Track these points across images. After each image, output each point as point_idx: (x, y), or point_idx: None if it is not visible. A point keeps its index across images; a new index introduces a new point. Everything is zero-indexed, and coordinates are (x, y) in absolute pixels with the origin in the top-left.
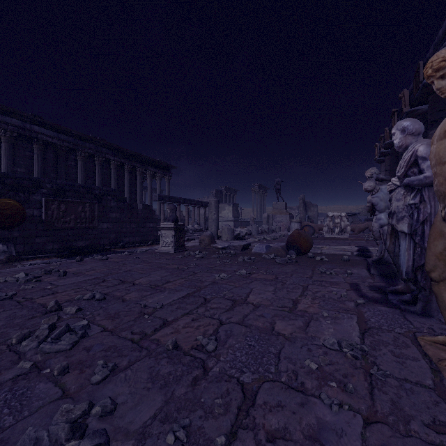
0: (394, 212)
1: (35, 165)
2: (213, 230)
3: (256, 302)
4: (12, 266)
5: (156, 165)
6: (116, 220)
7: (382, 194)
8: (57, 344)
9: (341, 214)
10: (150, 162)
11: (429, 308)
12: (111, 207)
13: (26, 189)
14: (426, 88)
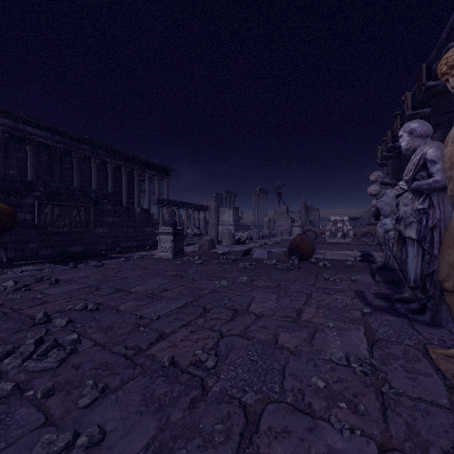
0: (401, 218)
1: (28, 167)
2: (213, 234)
3: (258, 312)
4: (3, 273)
5: (154, 168)
6: (113, 224)
7: (388, 198)
8: (43, 362)
9: (344, 219)
10: (149, 165)
11: (438, 317)
12: (108, 211)
13: (17, 192)
14: (429, 91)
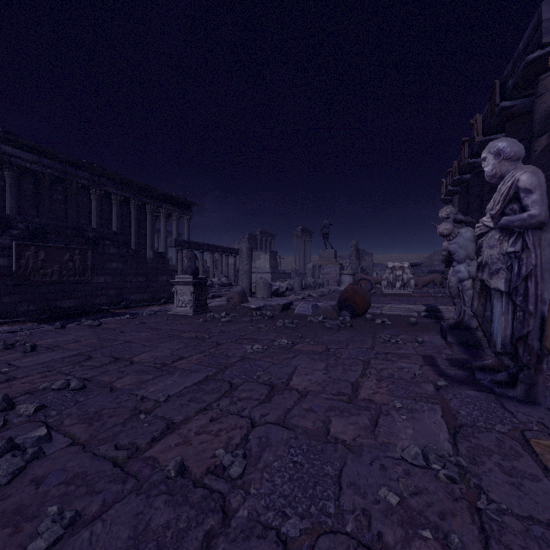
0: (485, 264)
1: (6, 198)
2: (245, 284)
3: (303, 388)
4: None
5: (172, 201)
6: (117, 272)
7: (462, 239)
8: None
9: (404, 265)
10: (165, 198)
11: (534, 392)
12: (111, 254)
13: None
14: (504, 113)
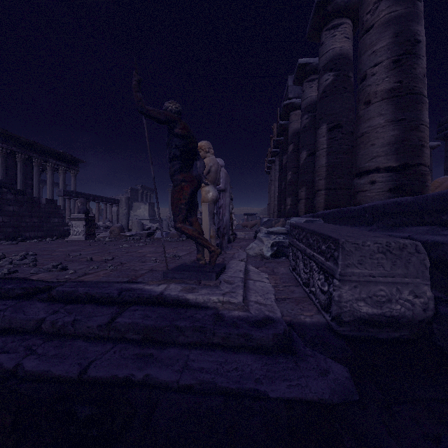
0: None
1: None
2: (124, 223)
3: (141, 251)
4: None
5: (59, 157)
6: (14, 214)
7: None
8: (23, 261)
9: None
10: (52, 153)
11: (222, 247)
12: (8, 200)
13: None
14: (281, 127)
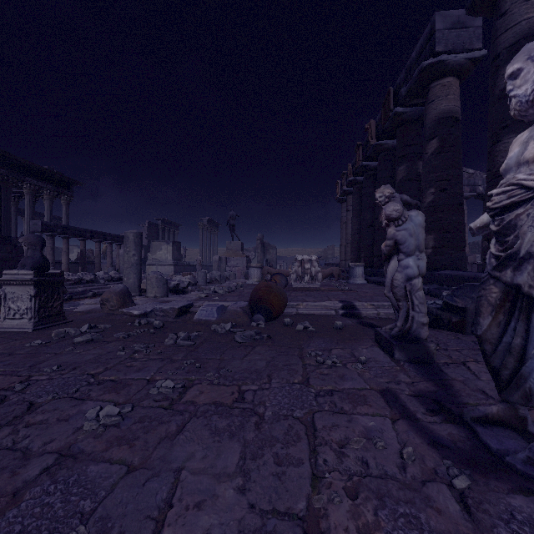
0: (526, 256)
1: None
2: (132, 281)
3: None
4: None
5: (42, 176)
6: None
7: (413, 225)
8: None
9: (312, 258)
10: (31, 170)
11: None
12: None
13: None
14: (396, 118)
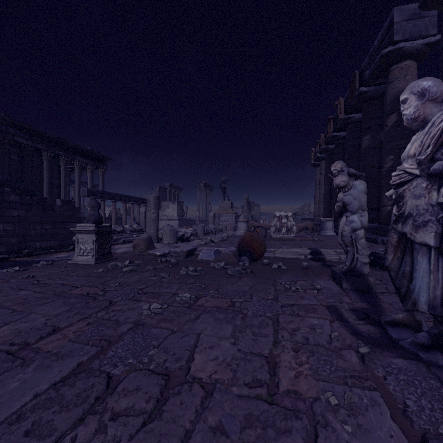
0: (408, 215)
1: None
2: (152, 231)
3: (207, 376)
4: None
5: (86, 155)
6: (19, 219)
7: (356, 191)
8: None
9: (288, 214)
10: (79, 151)
11: None
12: (11, 202)
13: None
14: (361, 96)
